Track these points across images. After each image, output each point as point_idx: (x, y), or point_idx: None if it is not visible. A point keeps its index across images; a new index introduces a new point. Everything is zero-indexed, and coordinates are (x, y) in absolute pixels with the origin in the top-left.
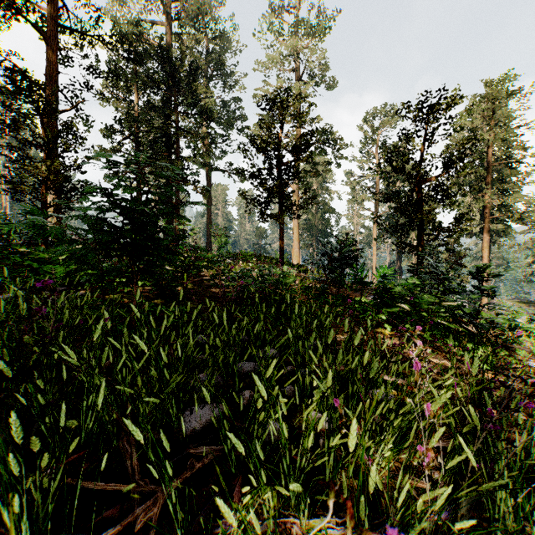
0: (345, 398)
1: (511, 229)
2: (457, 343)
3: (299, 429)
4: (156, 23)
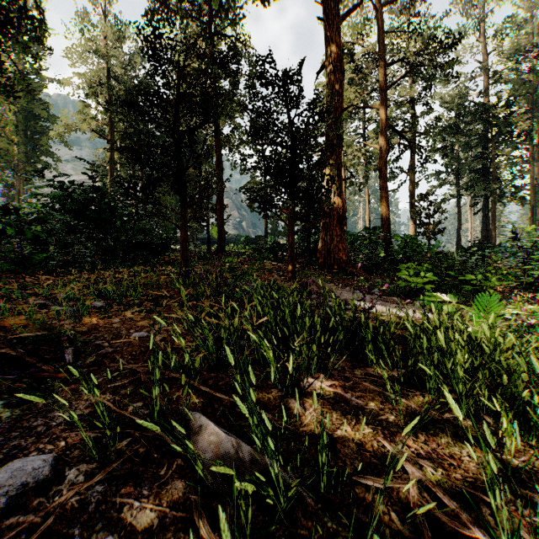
0: None
1: None
2: None
3: None
4: (473, 78)
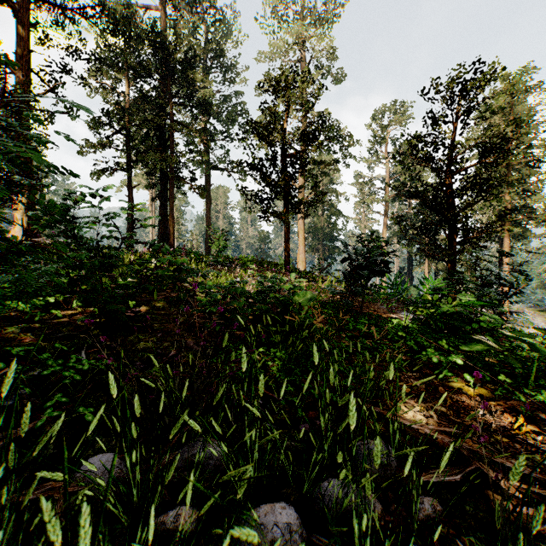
0: None
1: (530, 233)
2: None
3: None
4: (149, 7)
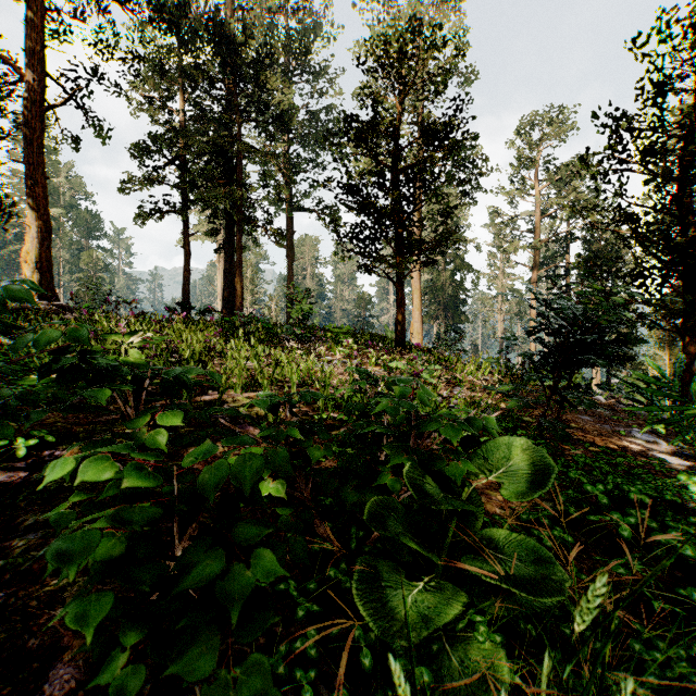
0: None
1: None
2: None
3: None
4: None
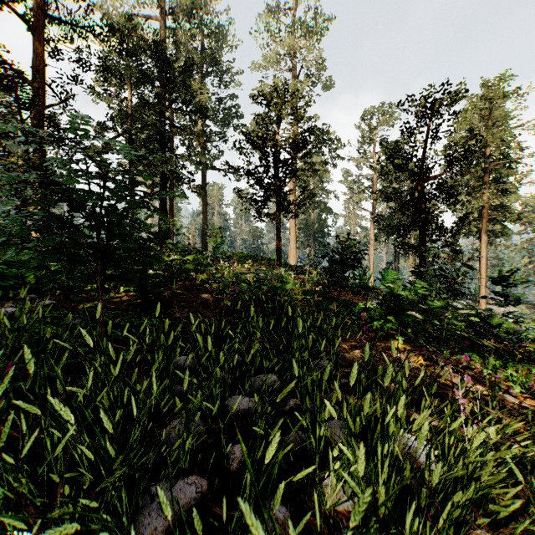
0: (367, 448)
1: (508, 229)
2: (479, 358)
3: (311, 514)
4: (150, 18)
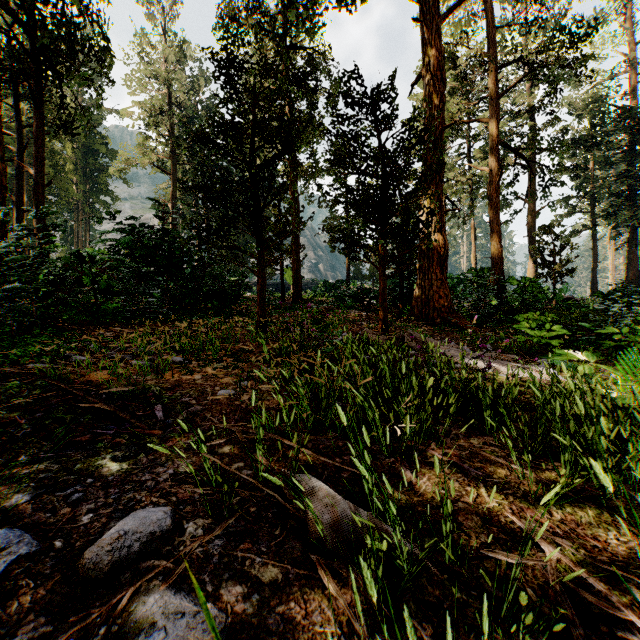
0: None
1: None
2: None
3: None
4: (614, 75)
